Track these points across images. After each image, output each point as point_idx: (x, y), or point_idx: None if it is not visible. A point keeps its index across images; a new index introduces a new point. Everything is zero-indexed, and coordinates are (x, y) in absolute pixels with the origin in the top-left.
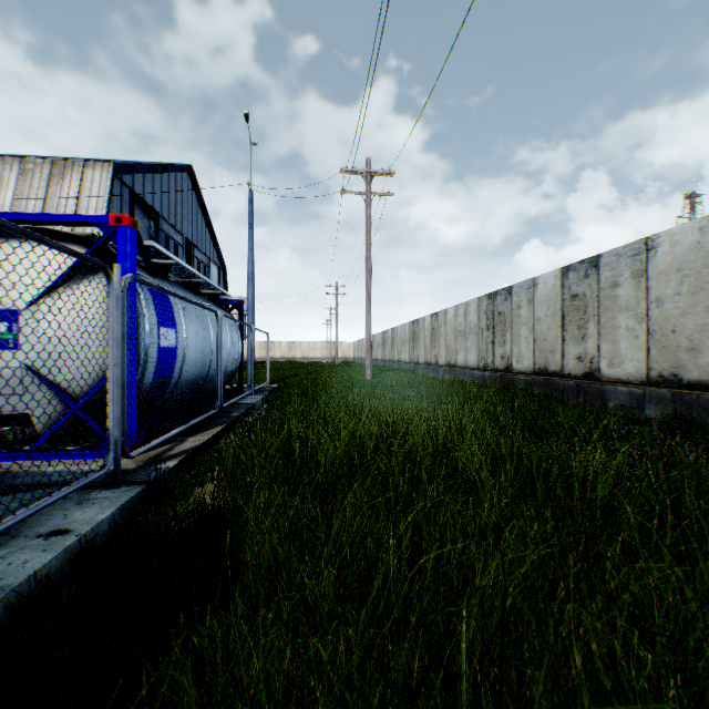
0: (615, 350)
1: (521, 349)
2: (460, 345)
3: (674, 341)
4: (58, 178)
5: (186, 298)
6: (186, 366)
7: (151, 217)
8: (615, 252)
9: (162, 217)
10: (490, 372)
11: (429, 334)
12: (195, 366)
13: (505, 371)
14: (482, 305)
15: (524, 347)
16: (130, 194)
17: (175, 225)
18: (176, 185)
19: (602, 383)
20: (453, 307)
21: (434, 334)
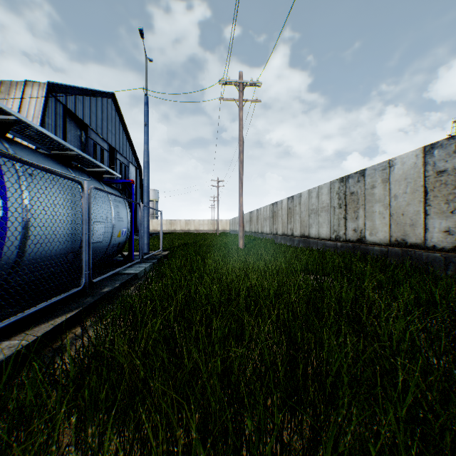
0: None
1: (375, 223)
2: (313, 220)
3: None
4: (5, 94)
5: (1, 151)
6: (34, 241)
7: (82, 128)
8: None
9: (90, 128)
10: (342, 243)
11: (286, 212)
12: (54, 240)
13: (358, 242)
14: (334, 187)
15: (378, 221)
16: (63, 109)
17: (102, 135)
18: (102, 107)
19: None
20: (307, 191)
21: (290, 212)
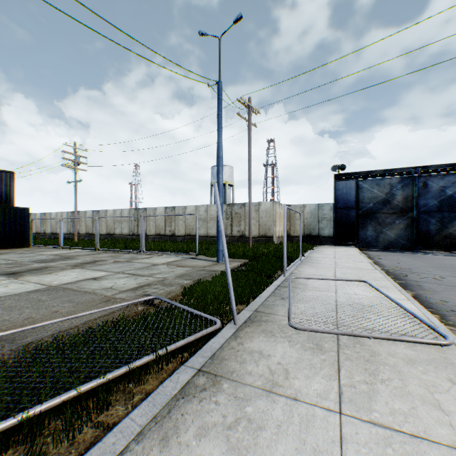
0: (49, 229)
1: (34, 228)
2: None
3: (54, 227)
4: None
5: None
6: None
7: None
8: (49, 213)
9: None
10: None
11: None
12: None
13: None
14: None
15: (35, 228)
16: None
17: None
18: None
19: (47, 234)
20: None
21: None
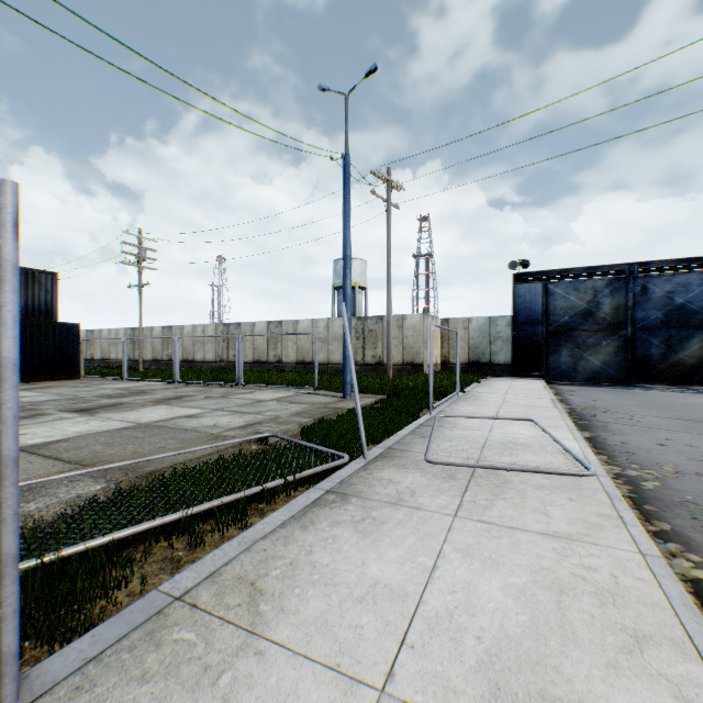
0: (98, 353)
1: None
2: None
3: (106, 351)
4: None
5: None
6: None
7: None
8: (98, 330)
9: None
10: None
11: None
12: None
13: None
14: None
15: None
16: None
17: None
18: None
19: (95, 361)
20: None
21: None
